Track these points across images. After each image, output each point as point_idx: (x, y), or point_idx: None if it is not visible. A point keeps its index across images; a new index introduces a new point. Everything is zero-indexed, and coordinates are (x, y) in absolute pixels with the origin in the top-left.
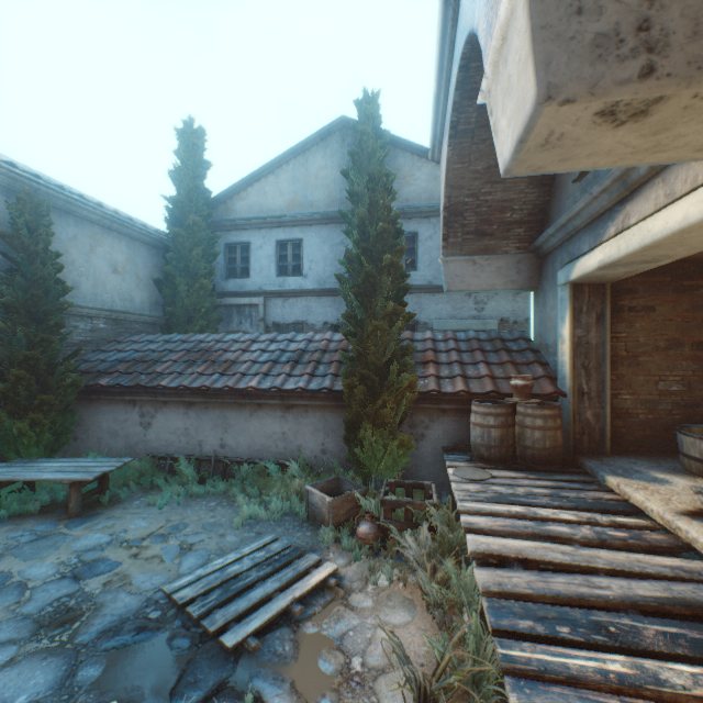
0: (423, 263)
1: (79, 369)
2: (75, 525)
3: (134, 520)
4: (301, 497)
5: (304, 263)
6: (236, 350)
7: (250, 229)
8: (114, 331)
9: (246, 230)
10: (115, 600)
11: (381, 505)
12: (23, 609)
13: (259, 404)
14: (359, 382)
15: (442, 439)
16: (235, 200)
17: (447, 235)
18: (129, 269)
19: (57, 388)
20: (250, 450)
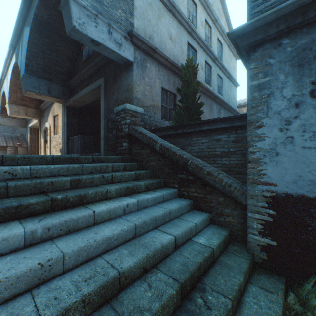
0: None
1: None
2: None
3: None
4: None
5: None
6: None
7: None
8: None
9: None
10: None
11: None
12: None
13: None
14: None
15: None
16: None
17: (2, 113)
18: None
19: None
20: None
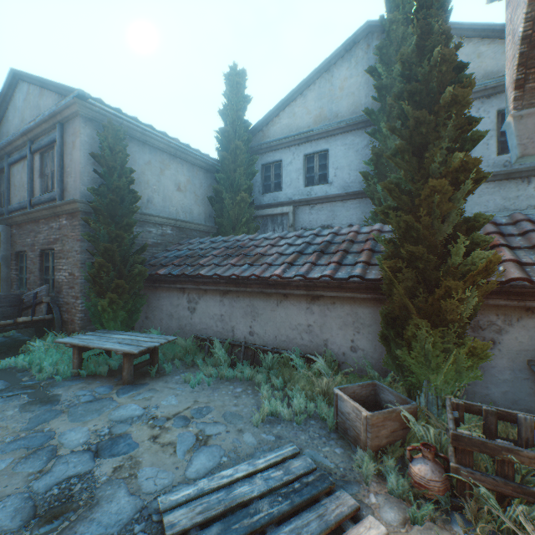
0: None
1: (149, 263)
2: (123, 392)
3: (168, 395)
4: (327, 397)
5: (329, 171)
6: (265, 246)
7: (282, 148)
8: (178, 236)
9: (278, 150)
10: (111, 498)
11: (453, 443)
12: (36, 483)
13: (284, 294)
14: (405, 265)
15: (526, 350)
16: (269, 126)
17: (524, 79)
18: (189, 188)
19: (129, 275)
20: (276, 340)
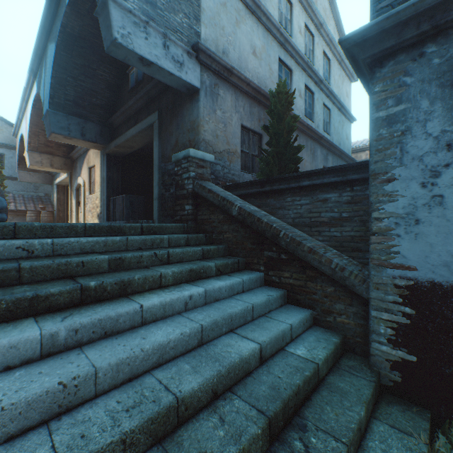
0: (8, 167)
1: None
2: None
3: None
4: None
5: None
6: None
7: None
8: None
9: None
10: None
11: None
12: None
13: None
14: None
15: None
16: None
17: (20, 164)
18: None
19: None
20: None
